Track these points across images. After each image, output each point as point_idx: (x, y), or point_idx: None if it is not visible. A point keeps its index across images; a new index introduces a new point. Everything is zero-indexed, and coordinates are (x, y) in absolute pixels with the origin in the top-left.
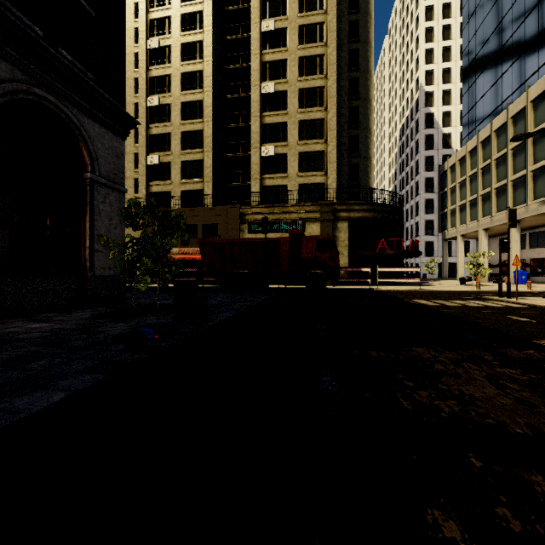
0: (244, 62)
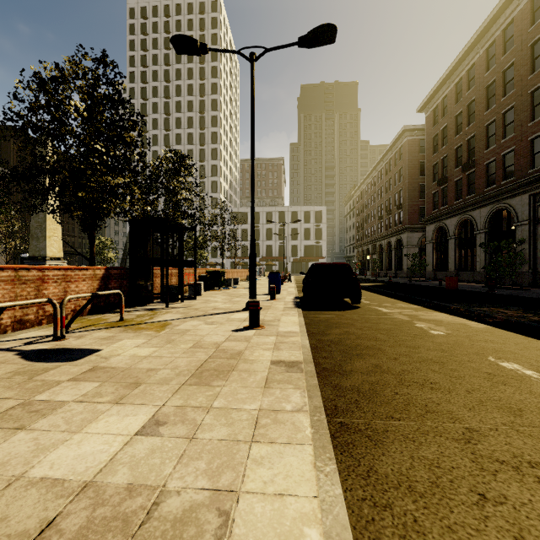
0: None
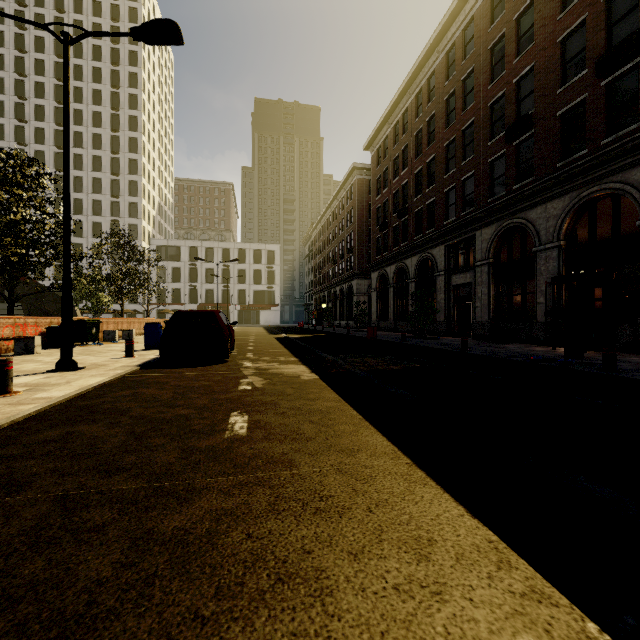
0: None
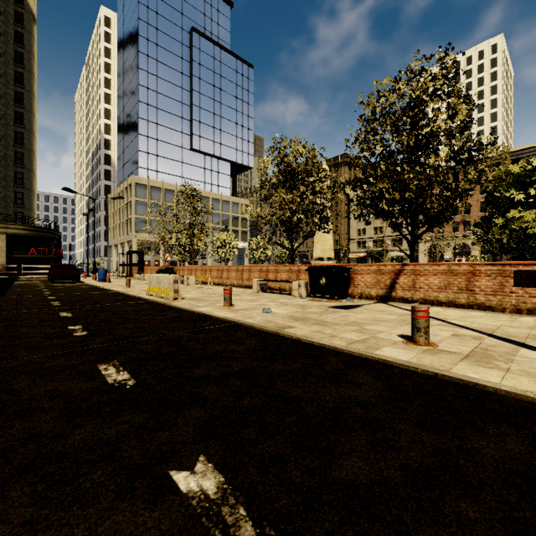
0: None
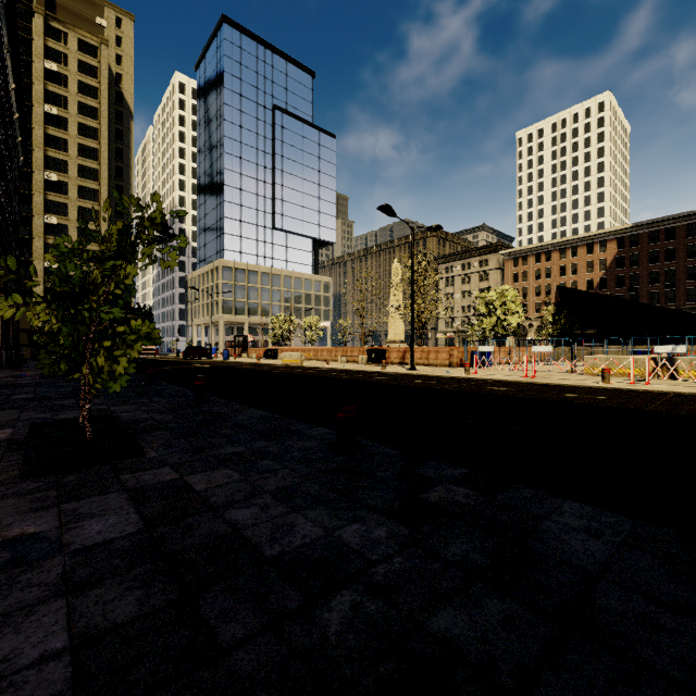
0: (26, 190)
